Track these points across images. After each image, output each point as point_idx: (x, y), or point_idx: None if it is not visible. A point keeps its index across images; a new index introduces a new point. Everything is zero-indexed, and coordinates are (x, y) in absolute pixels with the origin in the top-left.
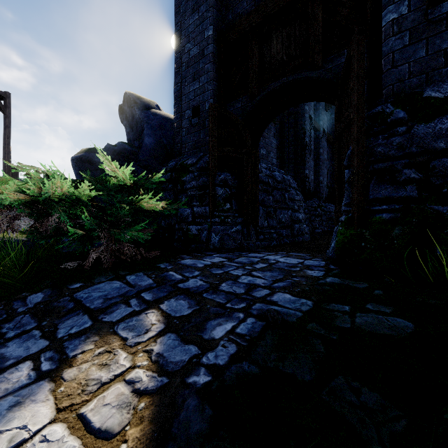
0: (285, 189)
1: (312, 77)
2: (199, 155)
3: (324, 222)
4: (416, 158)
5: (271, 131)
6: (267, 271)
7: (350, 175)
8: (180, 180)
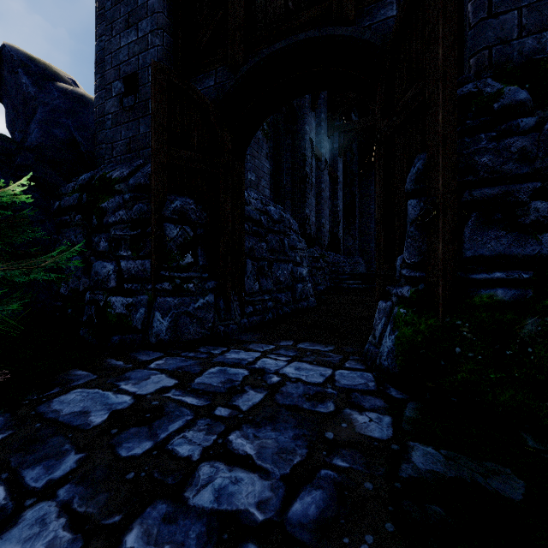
0: (285, 232)
1: (339, 36)
2: (136, 162)
3: (327, 277)
4: None
5: (262, 149)
6: (267, 424)
7: (426, 208)
8: (97, 207)
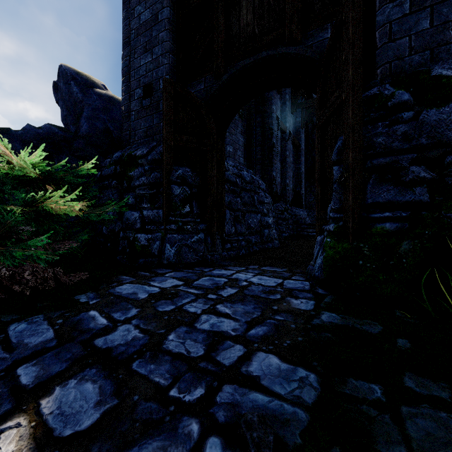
0: (254, 190)
1: (290, 53)
2: (152, 144)
3: (290, 226)
4: (427, 152)
5: (238, 127)
6: (238, 302)
7: (342, 172)
8: (127, 175)
